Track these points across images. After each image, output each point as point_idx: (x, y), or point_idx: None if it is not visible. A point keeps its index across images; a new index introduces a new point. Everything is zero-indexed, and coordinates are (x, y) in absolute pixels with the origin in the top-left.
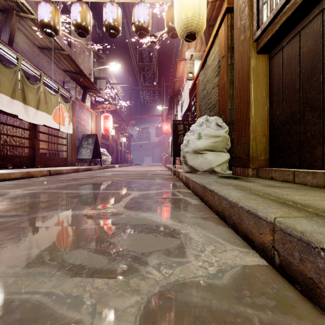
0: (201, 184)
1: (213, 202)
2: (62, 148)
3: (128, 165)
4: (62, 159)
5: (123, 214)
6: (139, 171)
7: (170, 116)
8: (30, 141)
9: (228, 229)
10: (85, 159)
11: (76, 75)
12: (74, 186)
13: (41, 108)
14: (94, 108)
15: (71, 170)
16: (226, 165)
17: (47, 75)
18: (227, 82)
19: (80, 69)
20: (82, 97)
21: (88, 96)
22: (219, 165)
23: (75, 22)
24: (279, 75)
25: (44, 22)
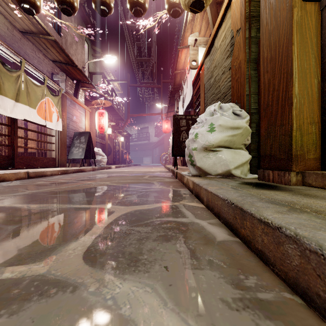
0: (231, 201)
1: (273, 251)
2: (50, 146)
3: (126, 166)
4: (49, 159)
5: (69, 284)
6: (136, 172)
7: (170, 114)
8: (8, 138)
9: None
10: (77, 159)
11: (67, 66)
12: (41, 195)
13: (22, 101)
14: (88, 105)
15: (58, 172)
16: (247, 167)
17: (30, 63)
18: (245, 60)
19: (71, 59)
20: (74, 92)
21: (81, 91)
22: (238, 167)
23: None
24: None
25: None
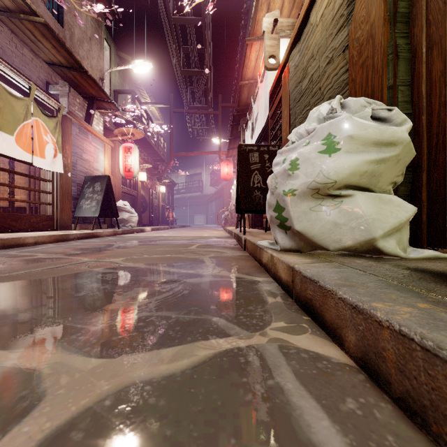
0: None
1: None
2: (44, 198)
3: (168, 228)
4: (41, 217)
5: None
6: (179, 238)
7: (233, 152)
8: None
9: None
10: (90, 217)
11: (72, 73)
12: None
13: None
14: (109, 135)
15: (49, 238)
16: (408, 232)
17: (3, 59)
18: (385, 18)
19: (76, 60)
20: (86, 115)
21: (98, 115)
22: (391, 233)
23: None
24: None
25: None
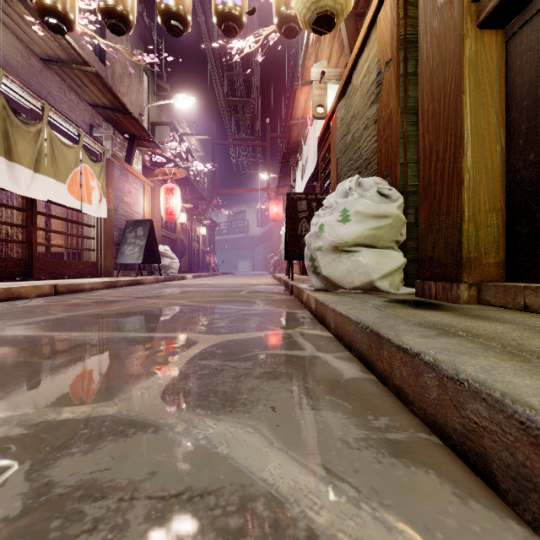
0: (365, 324)
1: (412, 385)
2: (88, 244)
3: (209, 275)
4: (87, 264)
5: (149, 424)
6: (227, 286)
7: (283, 189)
8: (23, 230)
9: (526, 536)
10: (131, 264)
11: (115, 114)
12: (83, 319)
13: (45, 170)
14: (149, 175)
15: (102, 284)
16: (400, 276)
17: (57, 109)
18: (398, 109)
19: (121, 103)
20: (126, 155)
21: (137, 154)
22: (386, 276)
23: (104, 4)
24: (536, 70)
25: (45, 3)
